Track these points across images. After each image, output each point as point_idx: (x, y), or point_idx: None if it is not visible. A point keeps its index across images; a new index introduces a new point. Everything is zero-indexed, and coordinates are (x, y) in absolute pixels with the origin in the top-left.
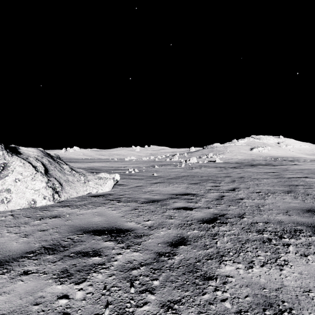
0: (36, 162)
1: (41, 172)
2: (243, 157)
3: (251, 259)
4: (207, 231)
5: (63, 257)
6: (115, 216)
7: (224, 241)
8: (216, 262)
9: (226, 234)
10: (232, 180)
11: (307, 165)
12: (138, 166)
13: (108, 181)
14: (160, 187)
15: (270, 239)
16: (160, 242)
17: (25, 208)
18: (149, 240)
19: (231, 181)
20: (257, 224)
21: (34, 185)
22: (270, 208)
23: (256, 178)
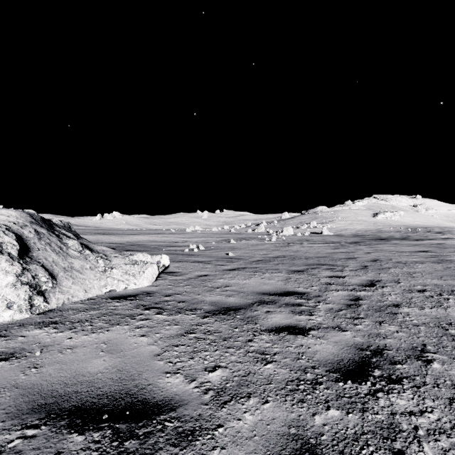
0: (2, 235)
1: (10, 254)
2: (364, 226)
3: None
4: (364, 414)
5: None
6: (142, 355)
7: None
8: None
9: (419, 427)
10: (361, 266)
11: None
12: (204, 240)
13: (148, 268)
14: (239, 278)
15: None
16: None
17: None
18: (213, 454)
19: (360, 268)
20: None
21: None
22: None
23: (402, 262)
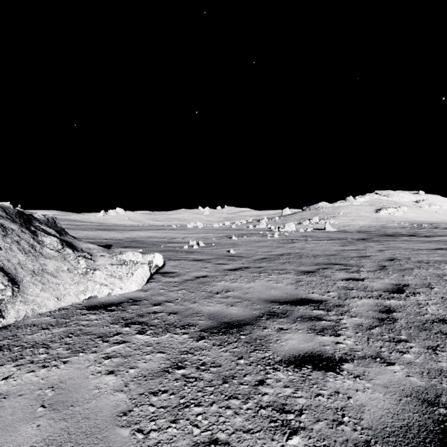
0: None
1: None
2: (367, 222)
3: None
4: None
5: None
6: (100, 414)
7: None
8: None
9: None
10: (378, 266)
11: None
12: (204, 236)
13: (138, 269)
14: (242, 280)
15: None
16: None
17: None
18: None
19: (378, 268)
20: None
21: None
22: None
23: (423, 261)
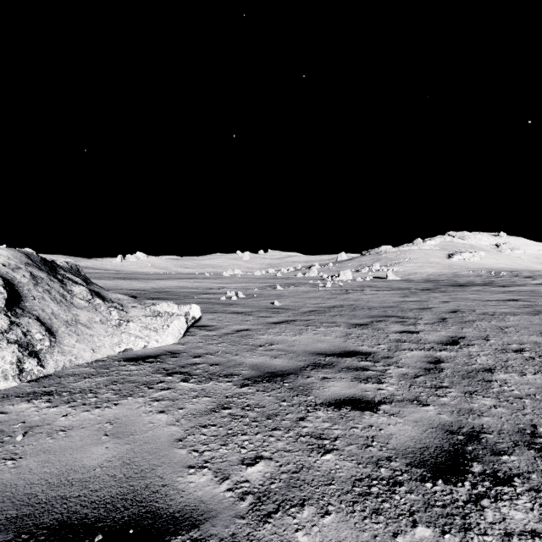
0: None
1: None
2: (437, 270)
3: None
4: (467, 534)
5: None
6: (158, 440)
7: None
8: None
9: None
10: (438, 318)
11: None
12: (244, 286)
13: (174, 321)
14: (288, 333)
15: None
16: None
17: None
18: None
19: (437, 321)
20: None
21: None
22: None
23: (488, 313)
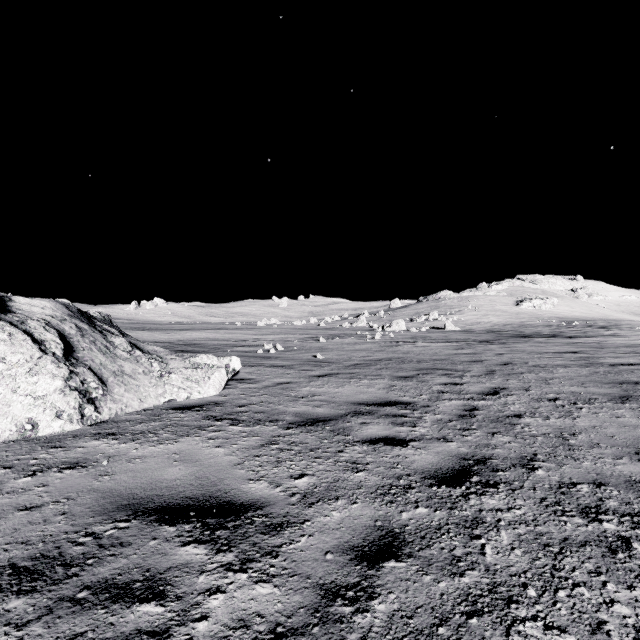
0: (43, 332)
1: (55, 354)
2: (503, 319)
3: (596, 614)
4: (452, 511)
5: (56, 603)
6: (220, 464)
7: (502, 547)
8: (495, 627)
9: (502, 519)
10: (487, 371)
11: (639, 336)
12: (283, 337)
13: (214, 373)
14: (330, 385)
15: (626, 541)
16: (332, 548)
17: (9, 441)
18: (301, 540)
19: (485, 373)
20: (576, 488)
21: (34, 385)
22: (594, 442)
23: (540, 365)
